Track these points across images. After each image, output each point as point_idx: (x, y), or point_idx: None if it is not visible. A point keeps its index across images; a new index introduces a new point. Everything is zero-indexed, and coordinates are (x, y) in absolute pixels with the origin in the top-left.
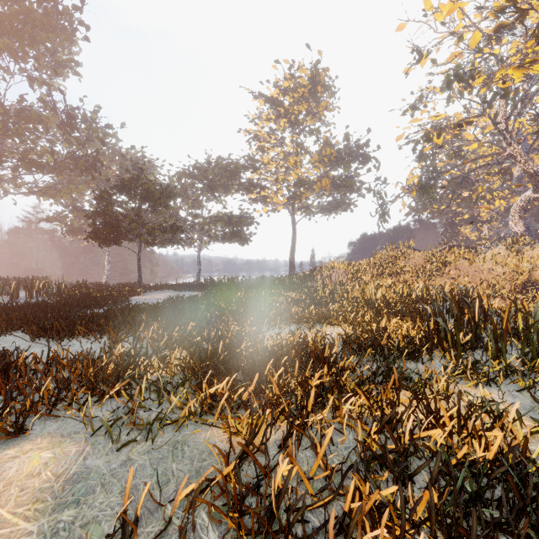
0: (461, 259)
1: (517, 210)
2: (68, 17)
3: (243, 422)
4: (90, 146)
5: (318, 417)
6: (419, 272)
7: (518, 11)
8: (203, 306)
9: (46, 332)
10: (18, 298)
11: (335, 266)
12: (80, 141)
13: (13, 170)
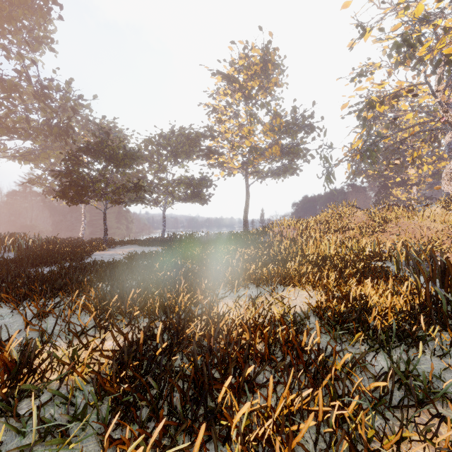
0: (400, 217)
1: (449, 173)
2: None
3: None
4: (64, 114)
5: None
6: (363, 228)
7: None
8: (157, 265)
9: None
10: None
11: (285, 223)
12: (53, 109)
13: None
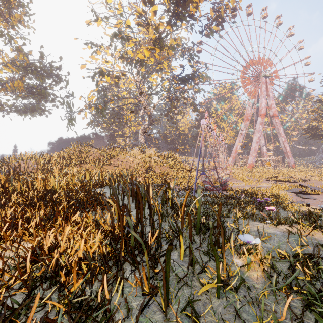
0: (119, 155)
1: (142, 131)
2: None
3: None
4: None
5: None
6: (96, 162)
7: (147, 20)
8: None
9: None
10: None
11: (26, 157)
12: None
13: None
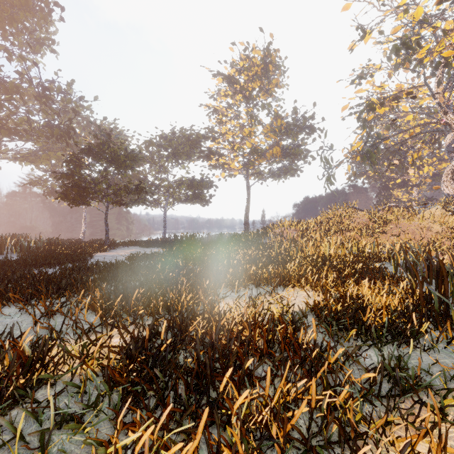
0: (400, 218)
1: (449, 174)
2: None
3: None
4: (65, 116)
5: None
6: (363, 230)
7: None
8: (159, 266)
9: None
10: None
11: (286, 224)
12: (55, 111)
13: None
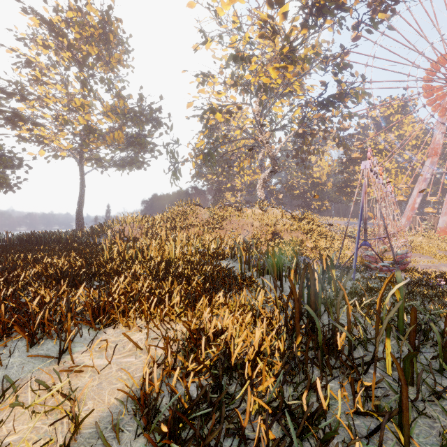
0: (233, 215)
1: (261, 183)
2: None
3: None
4: None
5: None
6: (205, 226)
7: (274, 28)
8: None
9: None
10: None
11: (129, 220)
12: None
13: None
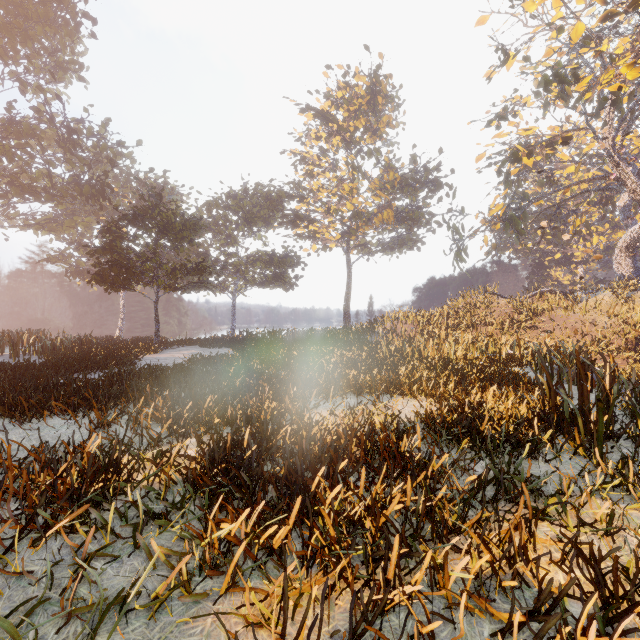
0: (556, 308)
1: (624, 248)
2: (70, 7)
3: (273, 596)
4: (98, 168)
5: (407, 591)
6: (505, 324)
7: None
8: (232, 370)
9: (10, 408)
10: (1, 357)
11: (400, 316)
12: (84, 162)
13: (0, 197)
